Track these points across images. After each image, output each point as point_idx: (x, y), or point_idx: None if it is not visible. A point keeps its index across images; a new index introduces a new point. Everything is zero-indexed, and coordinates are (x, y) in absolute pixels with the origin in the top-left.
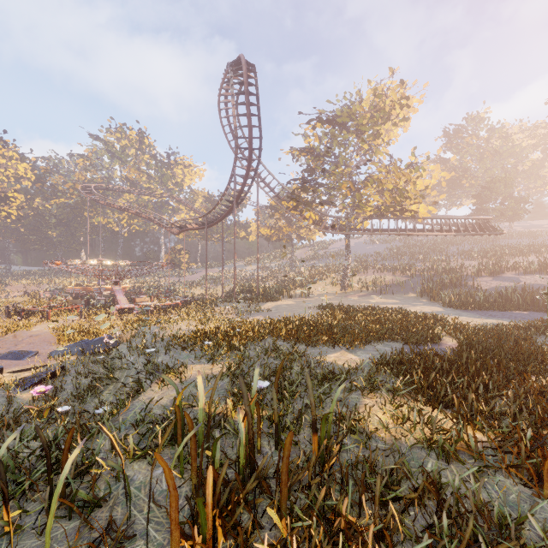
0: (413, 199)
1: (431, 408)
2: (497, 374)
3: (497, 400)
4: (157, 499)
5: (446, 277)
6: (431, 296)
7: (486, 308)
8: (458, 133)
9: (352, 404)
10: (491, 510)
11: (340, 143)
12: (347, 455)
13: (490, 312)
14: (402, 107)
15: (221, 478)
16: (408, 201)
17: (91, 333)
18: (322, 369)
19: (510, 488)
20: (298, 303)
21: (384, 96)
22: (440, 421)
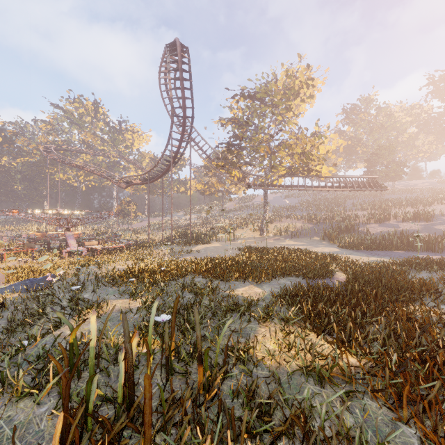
0: (317, 161)
1: (317, 335)
2: (373, 304)
3: (371, 327)
4: (29, 441)
5: (343, 224)
6: (331, 239)
7: (373, 249)
8: (353, 110)
9: (248, 333)
10: (355, 438)
11: (259, 115)
12: (230, 384)
13: (375, 251)
14: (309, 87)
15: (74, 425)
16: (313, 163)
17: (38, 272)
18: (227, 302)
19: (375, 411)
20: (224, 245)
21: (294, 77)
22: (322, 347)
